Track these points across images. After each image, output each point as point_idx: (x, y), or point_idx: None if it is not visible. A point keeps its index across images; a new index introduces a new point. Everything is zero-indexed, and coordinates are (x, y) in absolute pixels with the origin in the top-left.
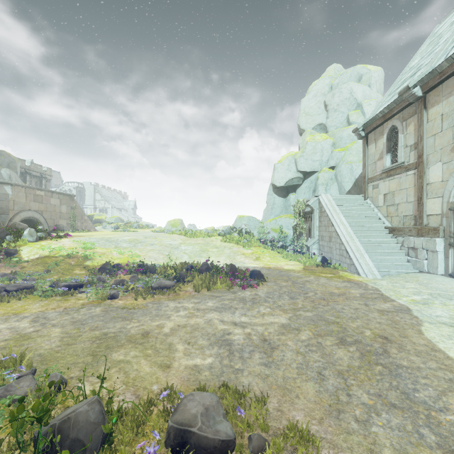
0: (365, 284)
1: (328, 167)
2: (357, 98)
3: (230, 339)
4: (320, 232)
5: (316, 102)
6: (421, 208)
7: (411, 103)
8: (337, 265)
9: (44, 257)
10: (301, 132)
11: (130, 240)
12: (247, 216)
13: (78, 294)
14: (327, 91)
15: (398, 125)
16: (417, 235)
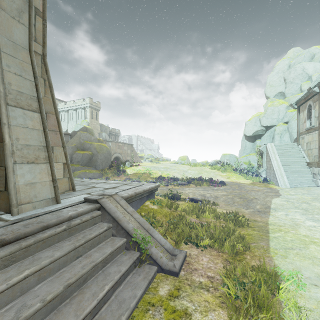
0: (276, 189)
1: (283, 122)
2: (308, 72)
3: (205, 195)
4: (266, 164)
5: (278, 77)
6: (319, 152)
7: (316, 94)
8: (271, 182)
9: (135, 173)
10: (267, 98)
11: (164, 167)
12: (228, 154)
13: None
14: (286, 69)
15: (311, 104)
16: (317, 167)
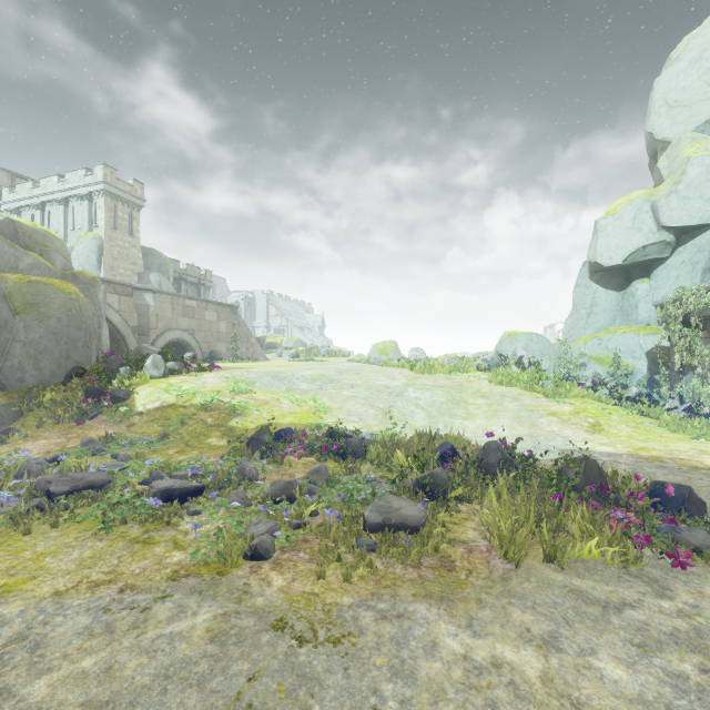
0: None
1: None
2: None
3: None
4: None
5: (700, 73)
6: None
7: None
8: None
9: (167, 407)
10: (657, 148)
11: (313, 376)
12: (524, 333)
13: (184, 518)
14: None
15: None
16: None
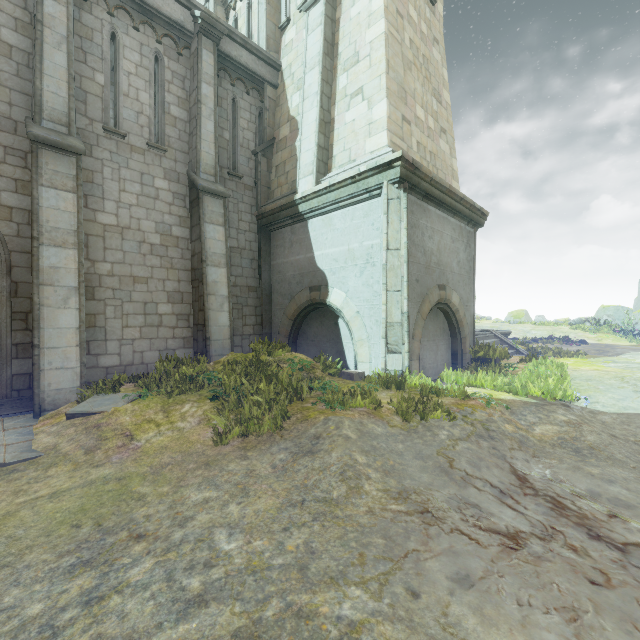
0: None
1: None
2: None
3: None
4: None
5: None
6: None
7: None
8: None
9: None
10: None
11: (490, 326)
12: (613, 306)
13: None
14: None
15: None
16: None
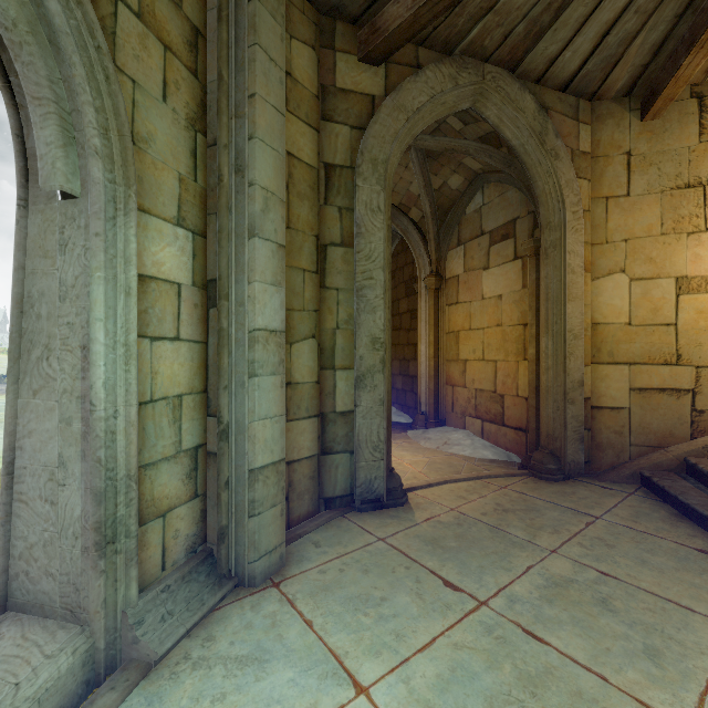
0: None
1: None
2: None
3: None
4: None
5: None
6: None
7: None
8: None
9: None
10: None
11: None
12: None
13: None
14: None
15: None
16: None
